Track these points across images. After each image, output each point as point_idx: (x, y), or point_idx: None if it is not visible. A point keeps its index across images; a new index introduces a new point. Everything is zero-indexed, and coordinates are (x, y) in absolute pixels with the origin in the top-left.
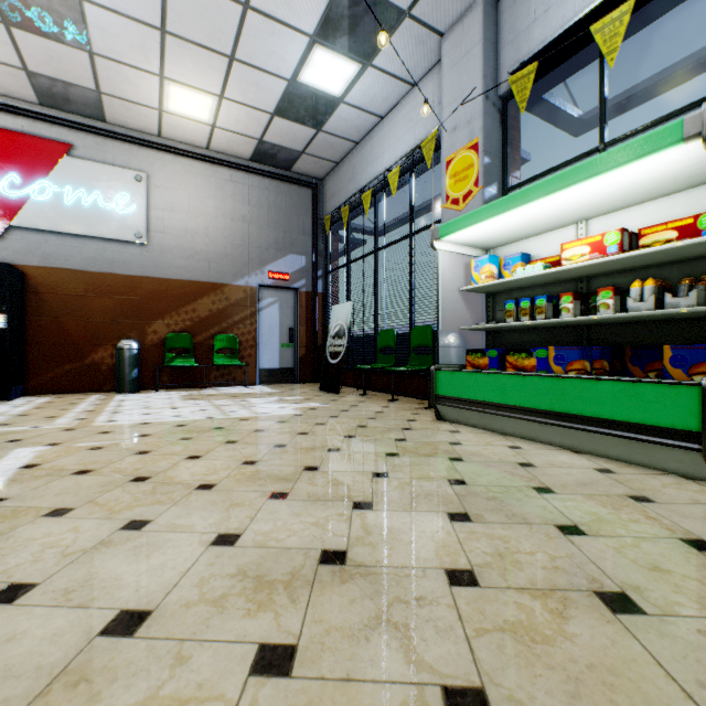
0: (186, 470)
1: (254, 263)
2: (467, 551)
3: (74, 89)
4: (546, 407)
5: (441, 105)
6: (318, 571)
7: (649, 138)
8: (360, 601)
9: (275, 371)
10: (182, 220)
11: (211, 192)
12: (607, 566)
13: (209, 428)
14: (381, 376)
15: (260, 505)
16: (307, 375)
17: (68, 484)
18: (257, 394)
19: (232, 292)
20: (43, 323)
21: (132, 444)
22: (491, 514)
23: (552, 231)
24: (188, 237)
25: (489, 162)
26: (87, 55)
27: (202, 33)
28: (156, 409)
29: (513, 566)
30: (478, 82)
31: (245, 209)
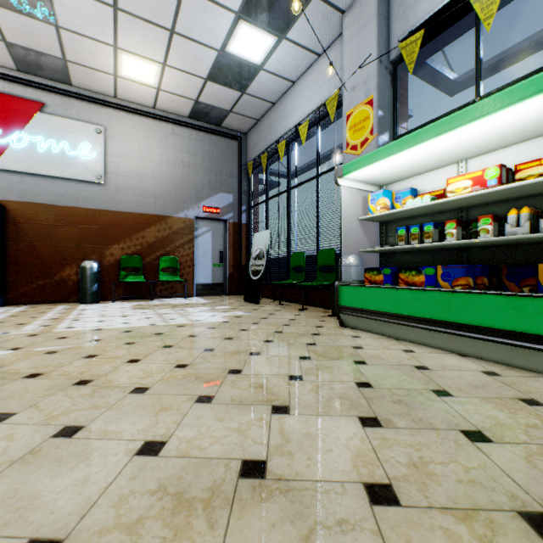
0: (125, 373)
1: (191, 199)
2: (382, 460)
3: (45, 58)
4: (435, 317)
5: (342, 69)
6: (238, 487)
7: (530, 82)
8: (280, 526)
9: (208, 285)
10: (134, 164)
11: (157, 143)
12: (522, 479)
13: (150, 334)
14: (293, 290)
15: (187, 410)
16: (234, 289)
17: (17, 388)
18: (193, 304)
19: (174, 223)
20: (20, 247)
21: (83, 348)
22: (399, 419)
23: (436, 169)
24: (138, 179)
25: (382, 115)
26: (54, 28)
27: (147, 10)
28: (109, 317)
29: (430, 479)
30: (373, 49)
31: (184, 156)
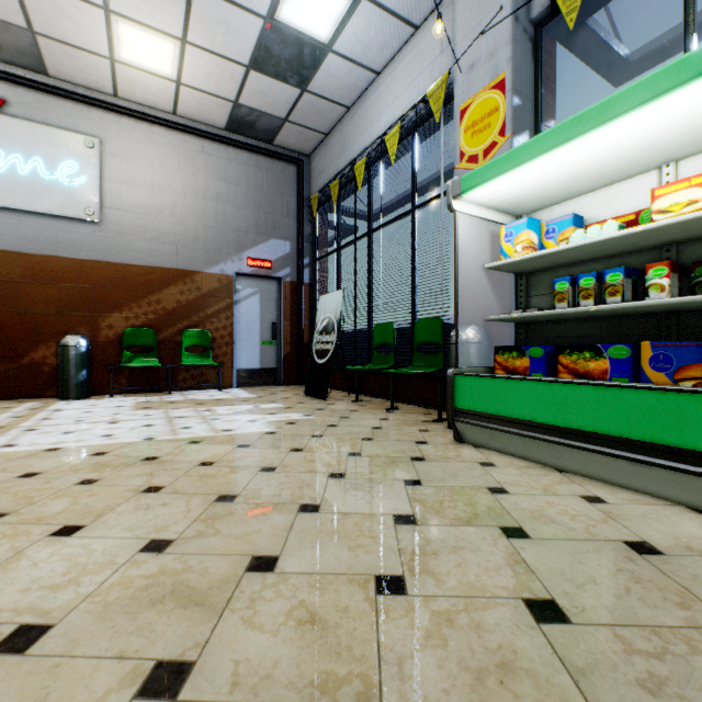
0: (26, 572)
1: (230, 247)
2: None
3: (0, 27)
4: (645, 437)
5: (454, 40)
6: None
7: None
8: None
9: (255, 371)
10: (144, 195)
11: (179, 164)
12: None
13: (135, 459)
14: (376, 379)
15: None
16: (292, 376)
17: None
18: (229, 400)
19: (204, 281)
20: None
21: None
22: None
23: (617, 182)
24: (151, 216)
25: (519, 104)
26: None
27: None
28: (87, 424)
29: None
30: None
31: (220, 185)
